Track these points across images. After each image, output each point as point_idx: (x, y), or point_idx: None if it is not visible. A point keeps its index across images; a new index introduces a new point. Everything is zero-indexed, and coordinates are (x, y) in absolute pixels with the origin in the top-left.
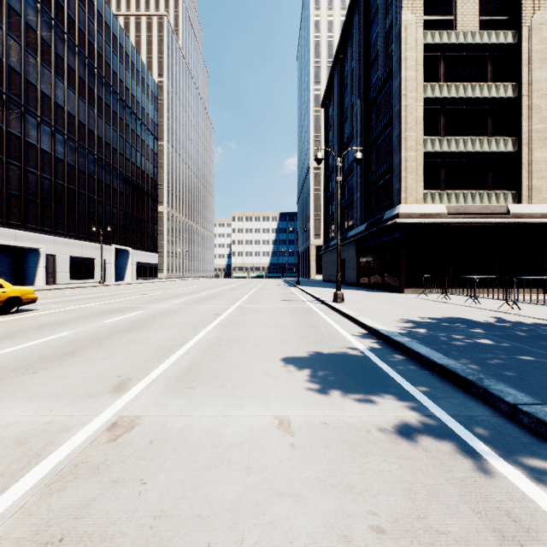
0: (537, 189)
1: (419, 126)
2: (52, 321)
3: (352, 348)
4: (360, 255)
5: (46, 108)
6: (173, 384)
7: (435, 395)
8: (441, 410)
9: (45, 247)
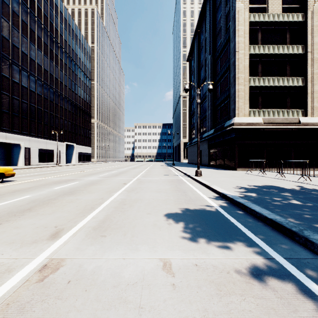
0: (316, 108)
1: (246, 71)
2: (22, 188)
3: (209, 206)
4: (210, 148)
5: (24, 61)
6: (91, 232)
7: (270, 241)
8: (277, 254)
9: (24, 143)
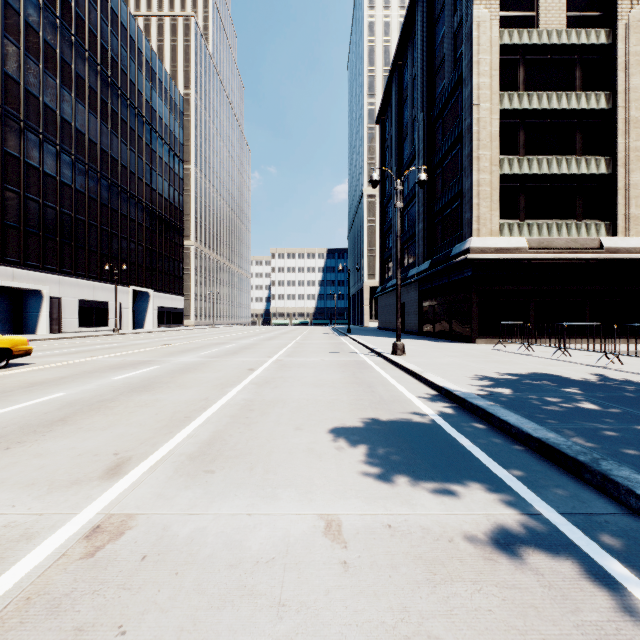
0: (635, 218)
1: (494, 144)
2: (47, 379)
3: (419, 414)
4: (422, 299)
5: (50, 124)
6: (186, 465)
7: (535, 482)
8: (547, 506)
9: (49, 288)
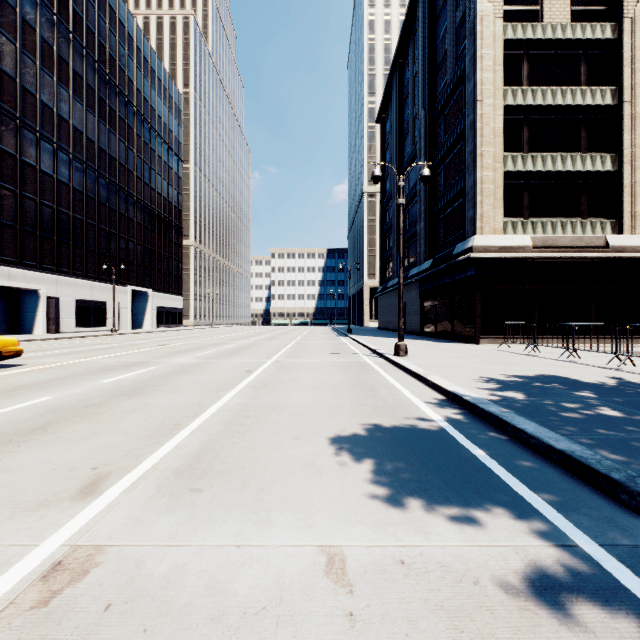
0: None
1: (497, 140)
2: (34, 381)
3: (426, 421)
4: (424, 298)
5: (47, 122)
6: (171, 482)
7: (564, 503)
8: (583, 535)
9: (46, 288)
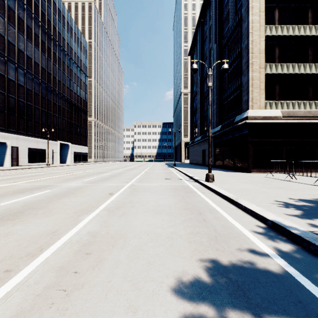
0: None
1: (261, 55)
2: None
3: (269, 263)
4: (216, 147)
5: (11, 52)
6: None
7: None
8: None
9: (11, 142)
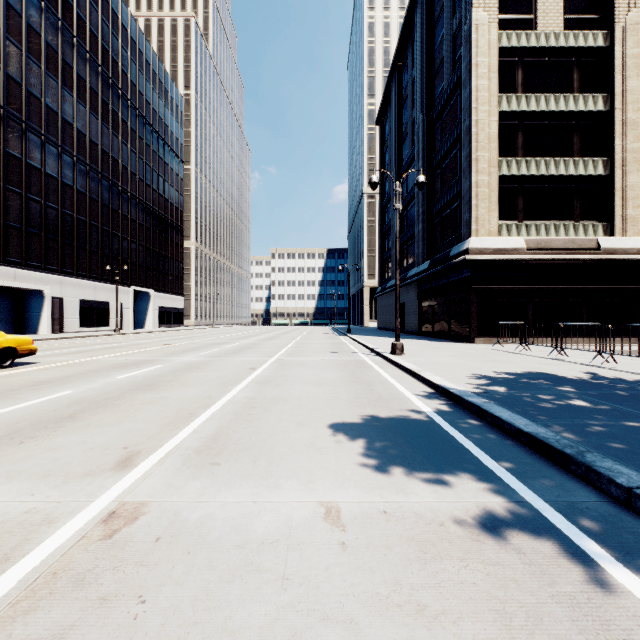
0: (632, 219)
1: (492, 145)
2: (52, 377)
3: (416, 411)
4: (422, 299)
5: (52, 125)
6: (193, 458)
7: (524, 473)
8: (533, 494)
9: (51, 289)
